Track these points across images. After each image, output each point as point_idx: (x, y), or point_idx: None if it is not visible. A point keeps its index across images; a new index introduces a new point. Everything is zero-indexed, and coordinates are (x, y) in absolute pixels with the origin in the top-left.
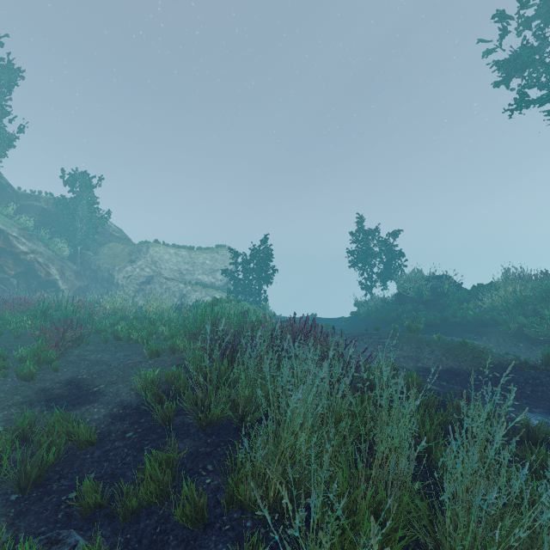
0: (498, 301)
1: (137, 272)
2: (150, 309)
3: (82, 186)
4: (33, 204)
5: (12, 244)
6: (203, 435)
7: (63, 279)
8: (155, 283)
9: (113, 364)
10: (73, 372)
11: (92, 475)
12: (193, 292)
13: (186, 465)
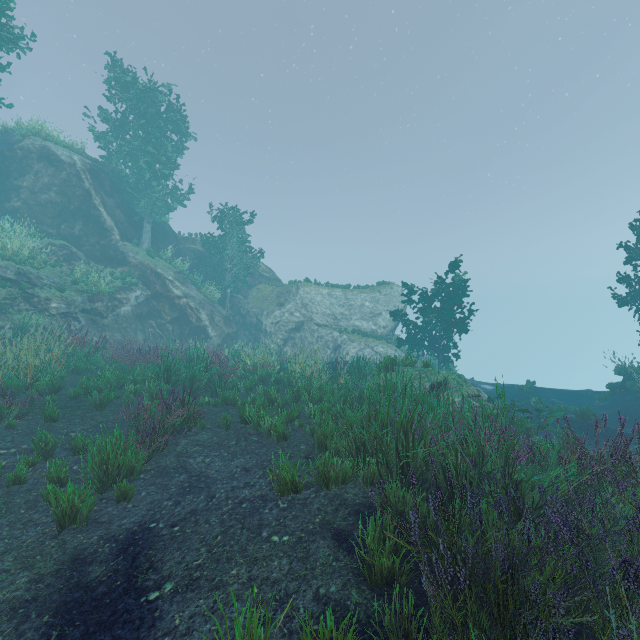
0: None
1: (285, 317)
2: (296, 369)
3: (231, 222)
4: (190, 247)
5: (168, 288)
6: None
7: (212, 325)
8: (306, 330)
9: (217, 494)
10: (150, 505)
11: None
12: (350, 342)
13: None
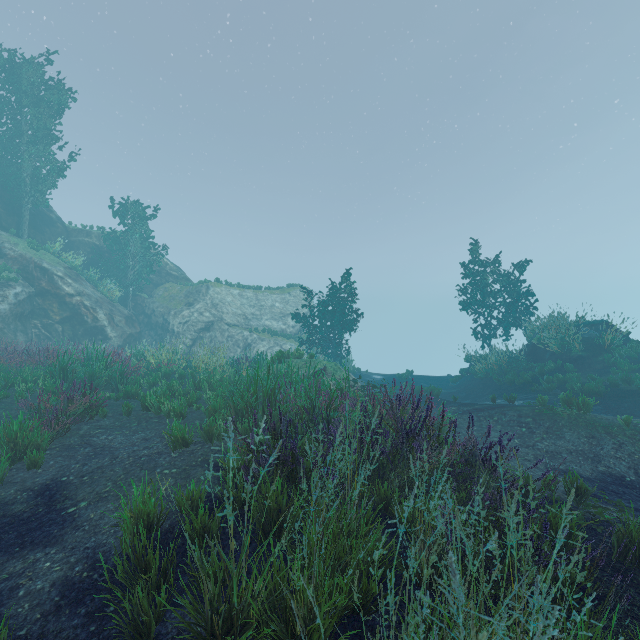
0: None
1: (194, 317)
2: (200, 365)
3: (134, 217)
4: (84, 240)
5: (57, 285)
6: None
7: (111, 325)
8: (216, 330)
9: (120, 456)
10: (60, 468)
11: None
12: (260, 341)
13: None
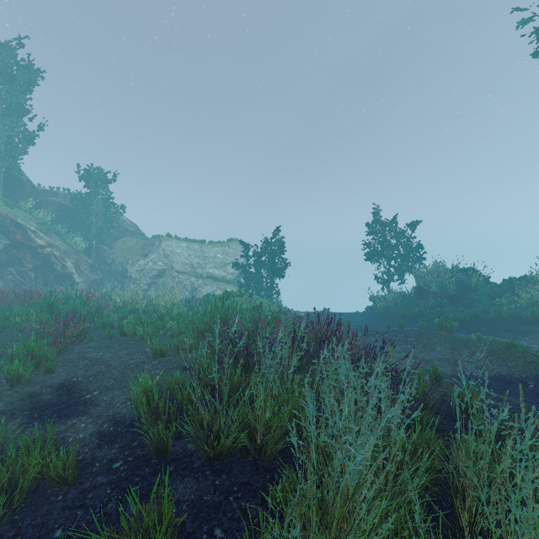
0: (538, 296)
1: (149, 266)
2: (160, 303)
3: (96, 181)
4: (52, 199)
5: (30, 238)
6: (209, 472)
7: (78, 272)
8: (168, 276)
9: (113, 365)
10: (68, 373)
11: (58, 532)
12: (205, 286)
13: (184, 524)
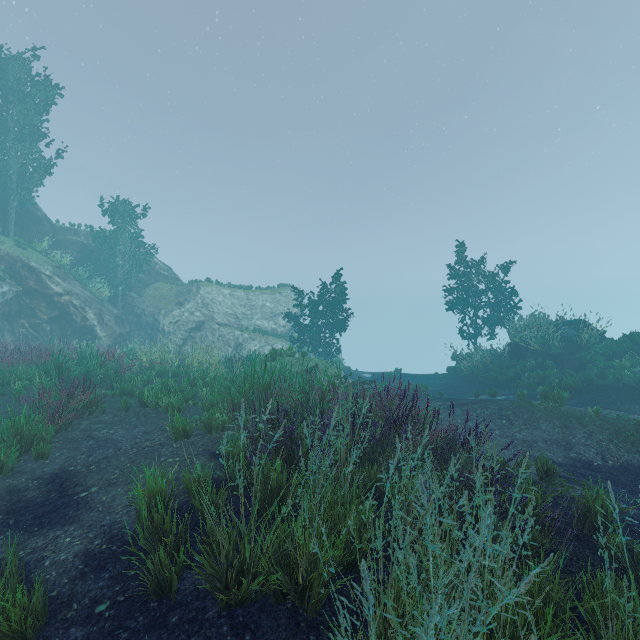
0: None
1: (185, 317)
2: (193, 363)
3: (123, 216)
4: (72, 238)
5: (45, 284)
6: (227, 628)
7: (101, 325)
8: (207, 329)
9: (123, 447)
10: (66, 459)
11: None
12: (251, 341)
13: None
